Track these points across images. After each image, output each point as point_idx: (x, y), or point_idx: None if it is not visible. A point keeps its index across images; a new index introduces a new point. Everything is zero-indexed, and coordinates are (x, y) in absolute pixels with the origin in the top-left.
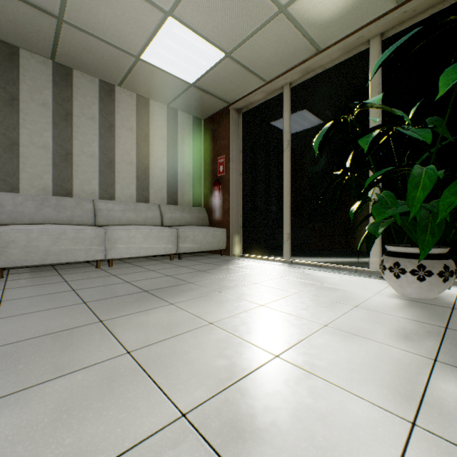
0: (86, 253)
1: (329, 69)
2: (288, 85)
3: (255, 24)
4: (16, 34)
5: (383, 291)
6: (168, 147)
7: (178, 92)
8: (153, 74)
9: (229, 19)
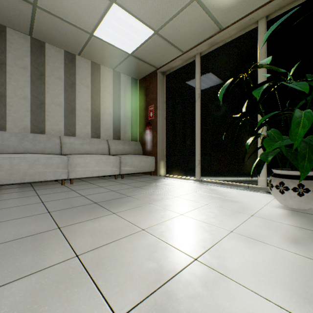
0: (54, 174)
1: (228, 42)
2: (198, 54)
3: (175, 9)
4: (3, 16)
5: (270, 203)
6: (114, 99)
7: (120, 60)
8: (103, 46)
9: (157, 5)
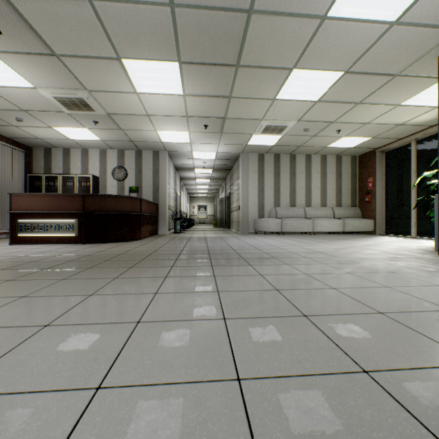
0: (307, 229)
1: None
2: (413, 140)
3: (386, 130)
4: (282, 152)
5: None
6: (336, 177)
7: (343, 151)
8: (331, 149)
9: (372, 132)
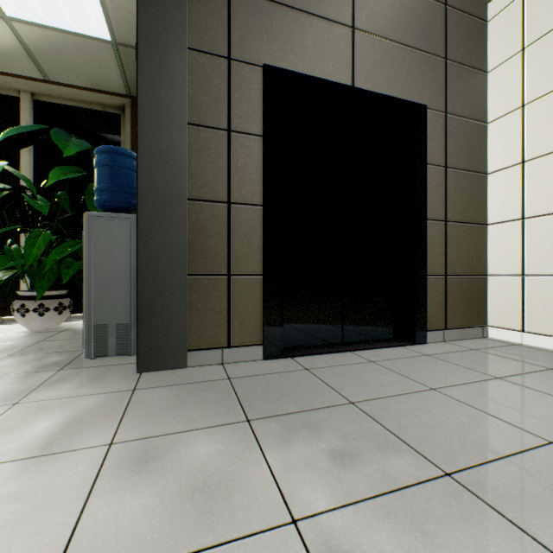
0: None
1: None
2: None
3: None
4: None
5: (16, 331)
6: None
7: None
8: None
9: None
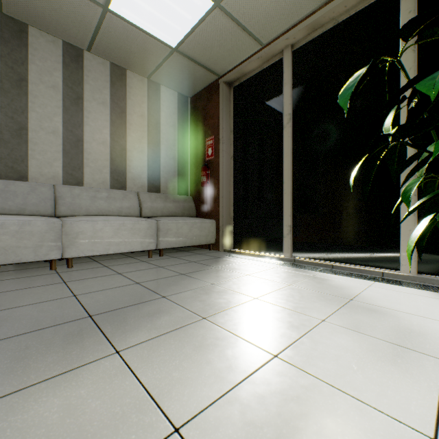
0: (35, 251)
1: (343, 22)
2: (289, 47)
3: None
4: None
5: None
6: (149, 126)
7: (158, 60)
8: (127, 33)
9: None
